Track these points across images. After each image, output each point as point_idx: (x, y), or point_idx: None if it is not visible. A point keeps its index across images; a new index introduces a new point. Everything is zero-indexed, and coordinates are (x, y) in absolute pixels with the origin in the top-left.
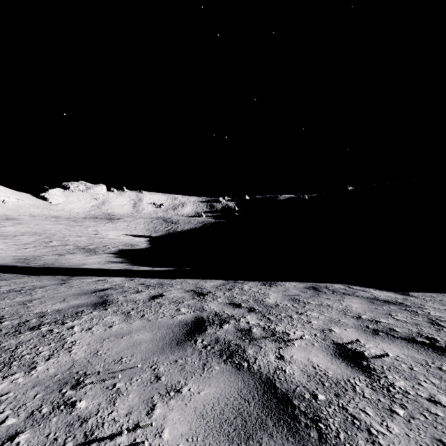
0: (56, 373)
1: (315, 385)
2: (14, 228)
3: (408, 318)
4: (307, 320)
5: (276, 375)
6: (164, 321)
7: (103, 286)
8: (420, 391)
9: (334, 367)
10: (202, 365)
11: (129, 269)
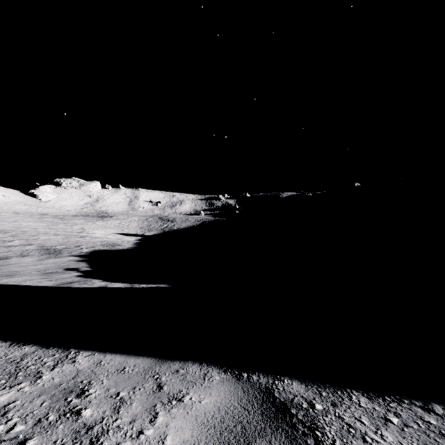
0: None
1: None
2: None
3: None
4: None
5: None
6: None
7: None
8: None
9: None
10: None
11: (63, 286)
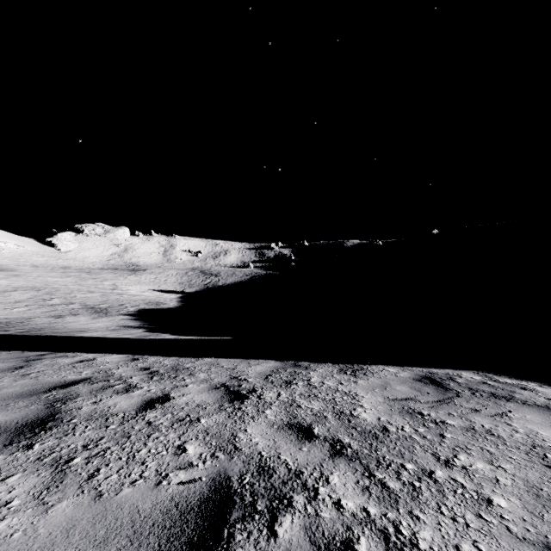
0: None
1: None
2: (7, 282)
3: None
4: (477, 491)
5: None
6: (131, 501)
7: (78, 375)
8: None
9: None
10: None
11: (144, 338)
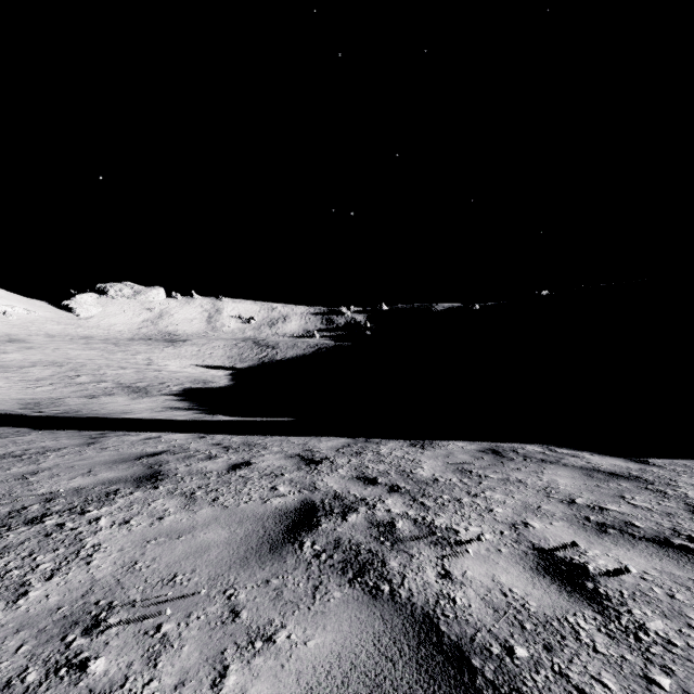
0: (61, 603)
1: (508, 628)
2: (21, 356)
3: (653, 503)
4: (486, 506)
5: (439, 608)
6: (249, 509)
7: (155, 448)
8: (693, 641)
9: (539, 593)
10: (312, 589)
11: (199, 419)
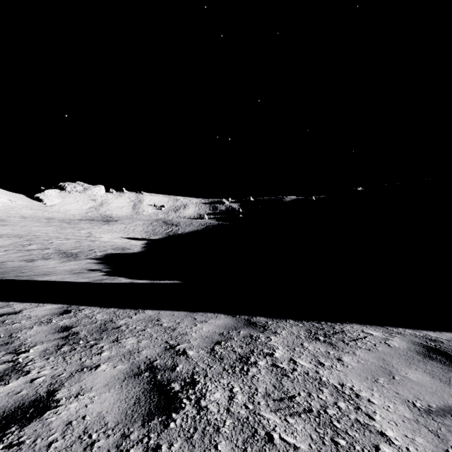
0: None
1: None
2: None
3: None
4: None
5: None
6: None
7: None
8: None
9: None
10: None
11: (98, 282)
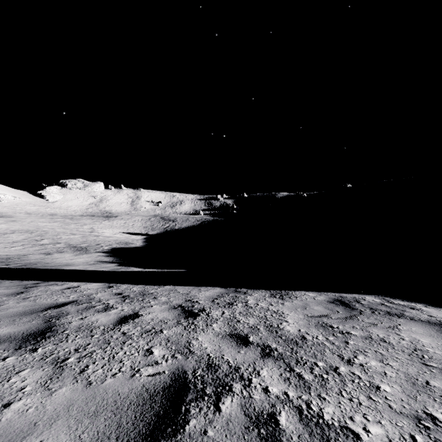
0: None
1: None
2: (6, 226)
3: None
4: (369, 381)
5: None
6: (113, 387)
7: (66, 298)
8: None
9: None
10: None
11: (116, 270)
